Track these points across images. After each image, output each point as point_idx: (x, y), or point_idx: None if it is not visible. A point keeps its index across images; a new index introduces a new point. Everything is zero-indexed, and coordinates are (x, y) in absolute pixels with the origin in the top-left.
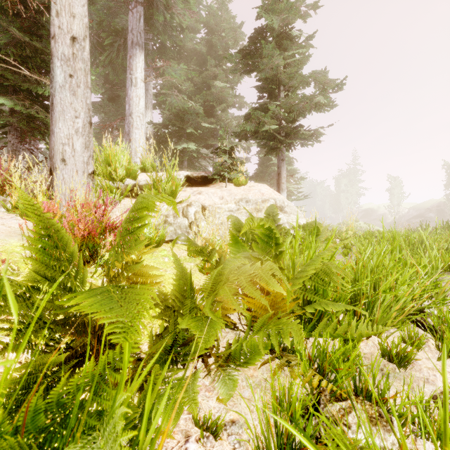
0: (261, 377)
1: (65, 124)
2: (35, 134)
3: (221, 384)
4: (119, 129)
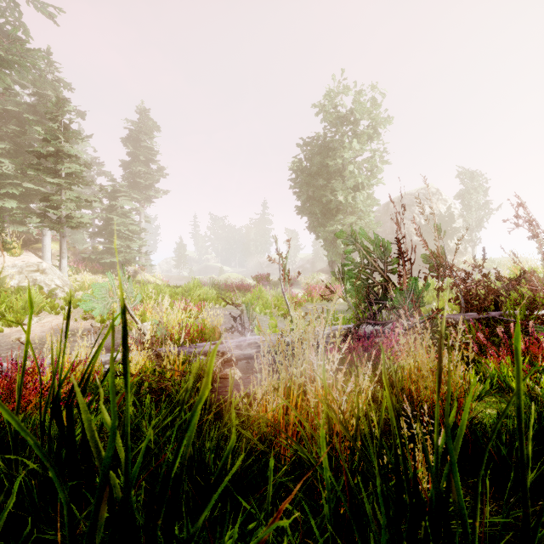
0: None
1: None
2: None
3: None
4: None
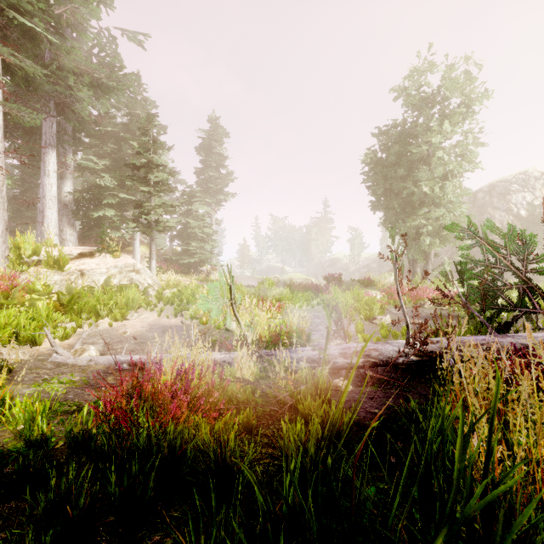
0: None
1: None
2: None
3: None
4: None
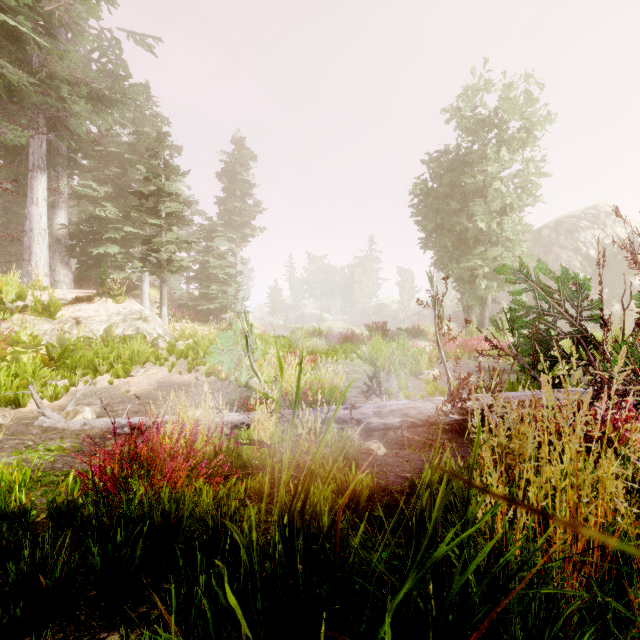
0: None
1: None
2: None
3: None
4: None
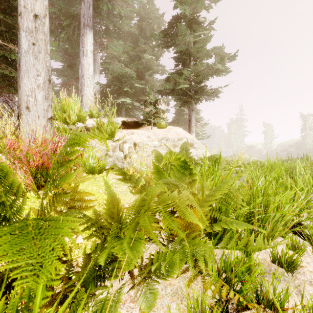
0: (177, 285)
1: (29, 80)
2: (10, 89)
3: (143, 299)
4: (76, 87)
